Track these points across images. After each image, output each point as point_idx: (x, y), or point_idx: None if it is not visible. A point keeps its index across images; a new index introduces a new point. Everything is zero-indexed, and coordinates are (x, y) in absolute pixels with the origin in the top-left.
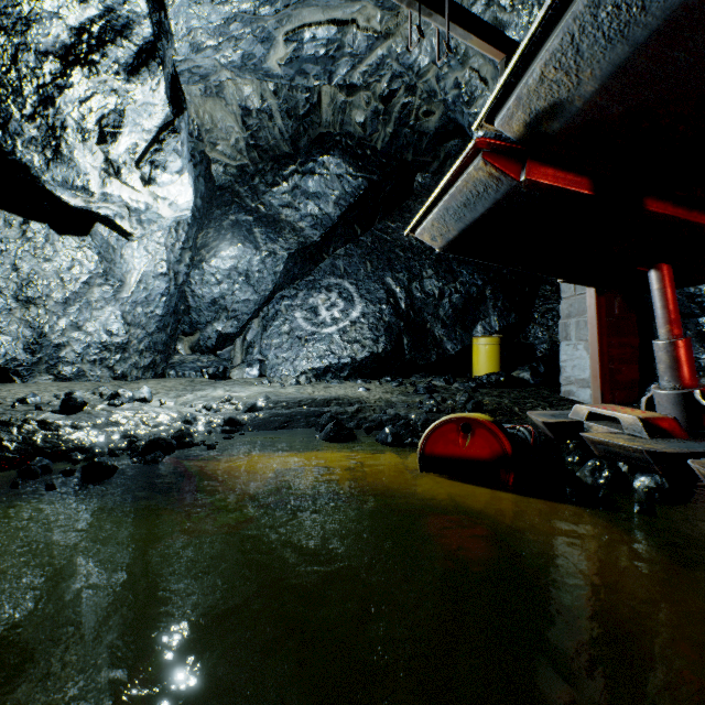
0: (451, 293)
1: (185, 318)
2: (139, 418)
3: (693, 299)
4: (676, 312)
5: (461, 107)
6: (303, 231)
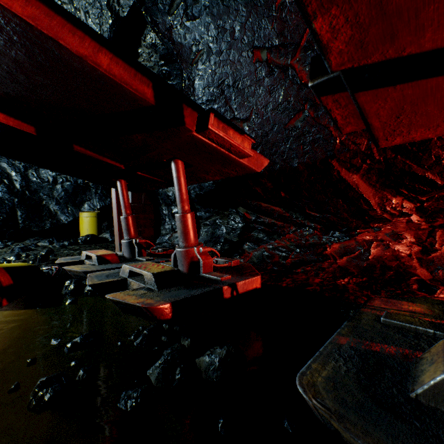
0: (63, 181)
1: None
2: None
3: (169, 197)
4: (128, 203)
5: None
6: None
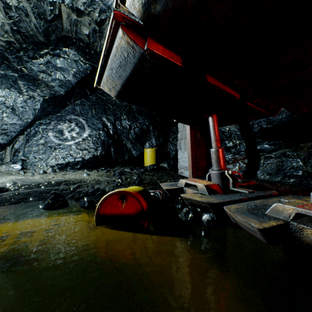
0: (134, 127)
1: None
2: None
3: (224, 133)
4: (219, 136)
5: None
6: (54, 88)
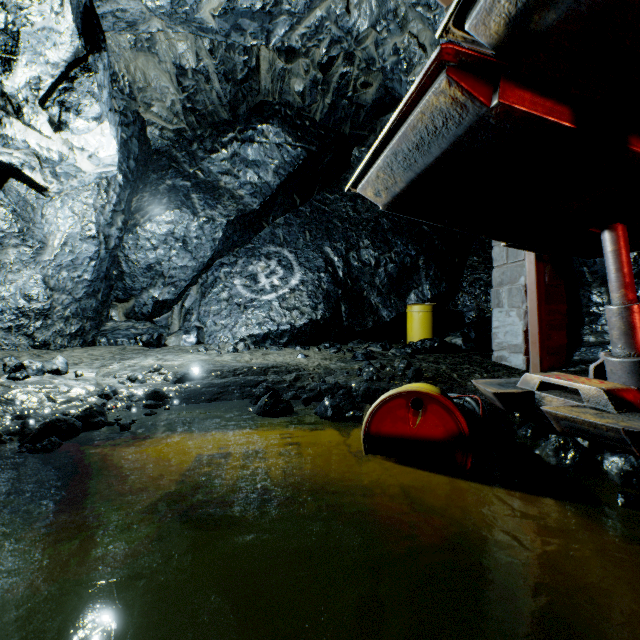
0: (386, 262)
1: (118, 284)
2: (45, 393)
3: None
4: (631, 275)
5: (399, 75)
6: (242, 199)
